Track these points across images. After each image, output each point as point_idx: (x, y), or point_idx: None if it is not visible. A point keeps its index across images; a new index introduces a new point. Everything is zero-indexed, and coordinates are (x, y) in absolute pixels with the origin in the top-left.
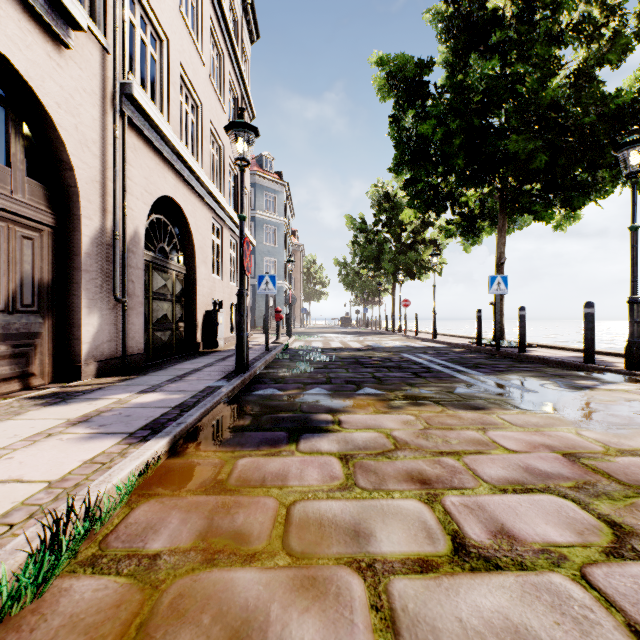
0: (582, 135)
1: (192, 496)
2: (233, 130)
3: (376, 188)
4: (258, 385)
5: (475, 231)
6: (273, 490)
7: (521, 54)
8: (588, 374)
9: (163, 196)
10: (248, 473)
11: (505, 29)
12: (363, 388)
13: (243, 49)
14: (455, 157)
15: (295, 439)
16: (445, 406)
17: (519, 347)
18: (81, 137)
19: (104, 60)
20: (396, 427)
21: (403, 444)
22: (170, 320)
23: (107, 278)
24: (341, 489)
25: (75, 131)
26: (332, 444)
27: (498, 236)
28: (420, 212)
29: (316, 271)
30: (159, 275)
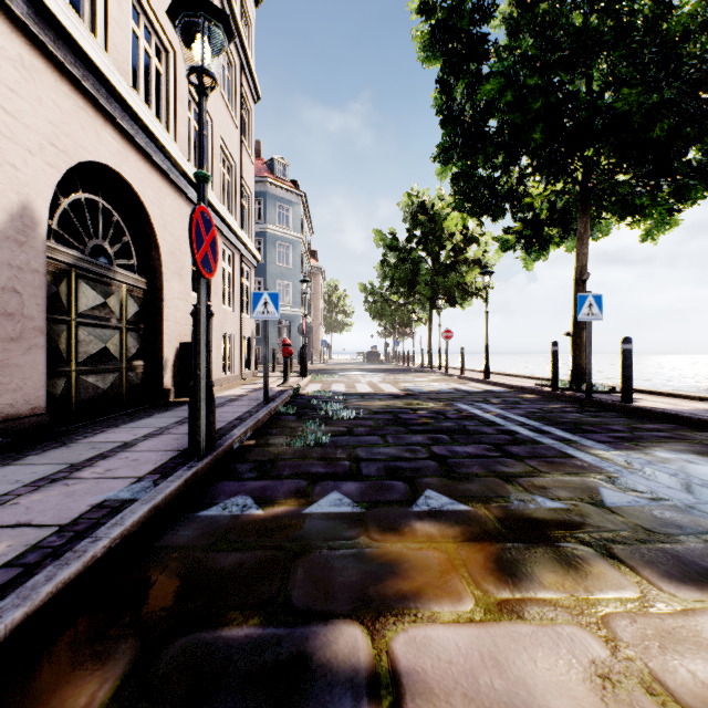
0: None
1: None
2: (182, 14)
3: (410, 197)
4: (222, 484)
5: (541, 242)
6: None
7: None
8: None
9: (99, 166)
10: None
11: None
12: (423, 492)
13: (244, 8)
14: (530, 130)
15: None
16: (634, 568)
17: (623, 395)
18: None
19: None
20: None
21: None
22: (116, 357)
23: None
24: None
25: None
26: None
27: (578, 245)
28: (471, 217)
29: (339, 298)
30: (92, 288)
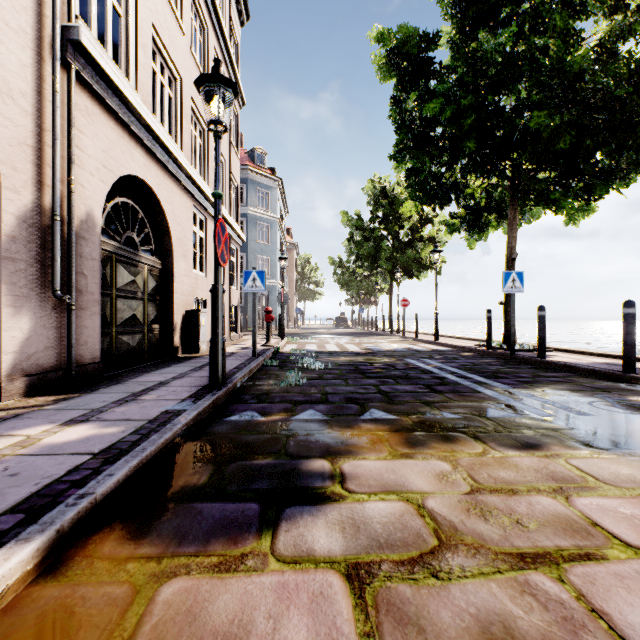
0: (612, 112)
1: None
2: (205, 85)
3: (373, 183)
4: (235, 405)
5: (481, 225)
6: None
7: (535, 29)
8: (634, 386)
9: (130, 176)
10: (168, 635)
11: (517, 2)
12: (369, 410)
13: (232, 29)
14: (465, 139)
15: (272, 520)
16: (485, 442)
17: (538, 352)
18: (1, 83)
19: None
20: (429, 488)
21: (450, 532)
22: (141, 321)
23: (44, 269)
24: None
25: None
26: (333, 534)
27: (509, 229)
28: (422, 204)
29: (311, 270)
30: (125, 269)
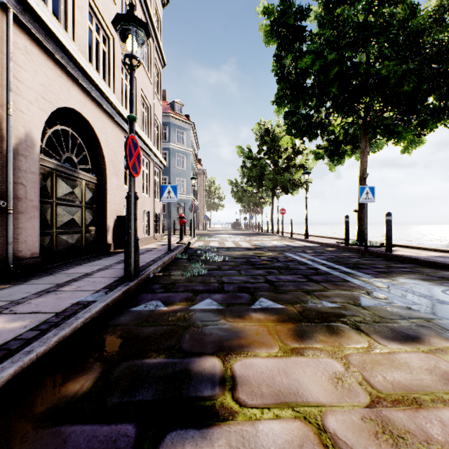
0: (444, 62)
1: None
2: (120, 24)
3: (259, 126)
4: (144, 295)
5: (339, 154)
6: None
7: (382, 5)
8: None
9: (69, 109)
10: None
11: None
12: (258, 299)
13: (155, 9)
14: (330, 86)
15: None
16: (368, 334)
17: (386, 247)
18: None
19: None
20: (325, 398)
21: None
22: (79, 224)
23: None
24: None
25: None
26: None
27: (361, 156)
28: (296, 138)
29: (215, 189)
30: (65, 182)
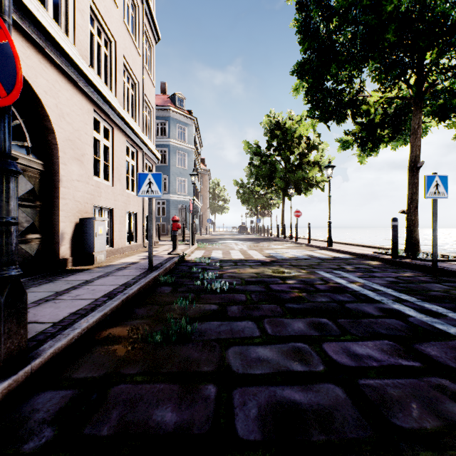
0: None
1: None
2: None
3: (269, 118)
4: None
5: (374, 141)
6: None
7: None
8: None
9: None
10: None
11: None
12: None
13: None
14: (382, 32)
15: None
16: None
17: None
18: None
19: None
20: None
21: None
22: None
23: None
24: None
25: None
26: None
27: (412, 138)
28: (320, 121)
29: (220, 191)
30: None
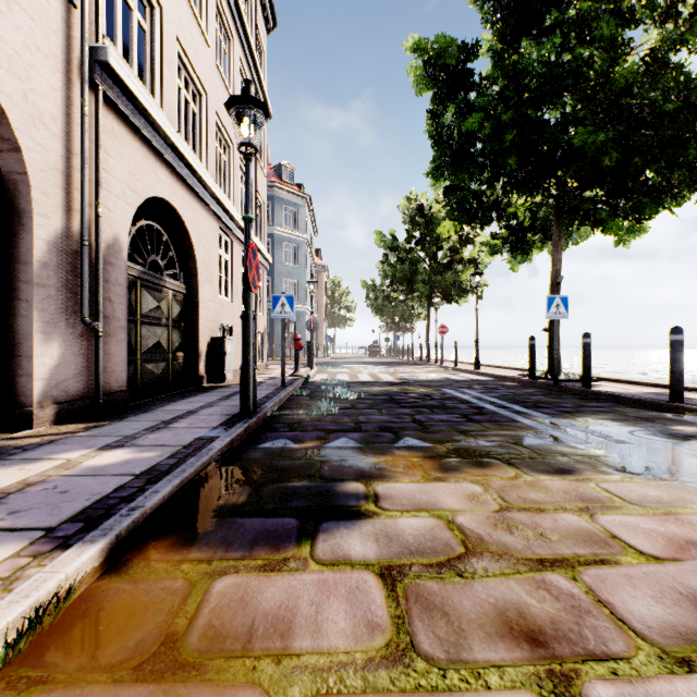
0: (661, 127)
1: (108, 686)
2: (236, 107)
3: (409, 201)
4: (267, 434)
5: (524, 247)
6: (263, 665)
7: (581, 38)
8: (680, 416)
9: (155, 198)
10: (225, 615)
11: (562, 9)
12: (403, 438)
13: (258, 38)
14: (506, 156)
15: (310, 532)
16: (518, 467)
17: (583, 381)
18: (33, 109)
19: (68, 14)
20: (459, 507)
21: (477, 542)
22: (165, 349)
23: (73, 295)
24: (389, 661)
25: (23, 100)
26: (367, 543)
27: (553, 251)
28: (461, 224)
29: (341, 295)
30: (150, 294)
